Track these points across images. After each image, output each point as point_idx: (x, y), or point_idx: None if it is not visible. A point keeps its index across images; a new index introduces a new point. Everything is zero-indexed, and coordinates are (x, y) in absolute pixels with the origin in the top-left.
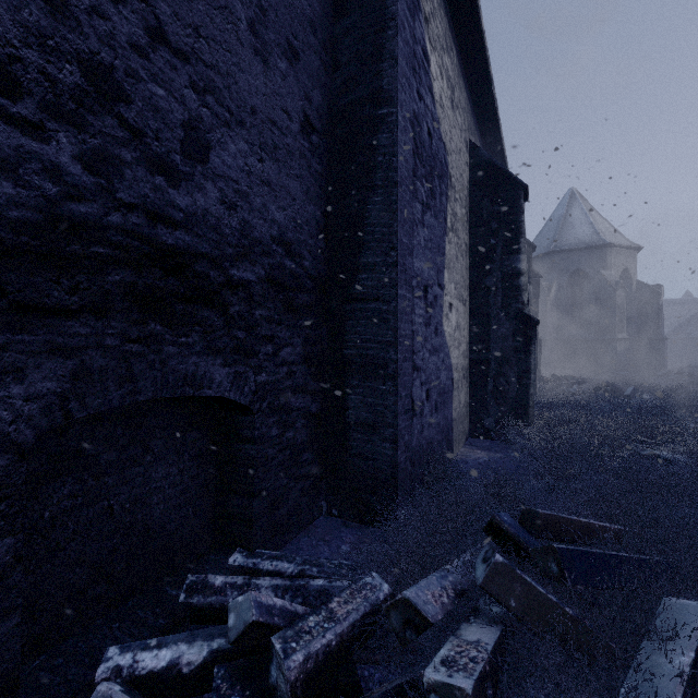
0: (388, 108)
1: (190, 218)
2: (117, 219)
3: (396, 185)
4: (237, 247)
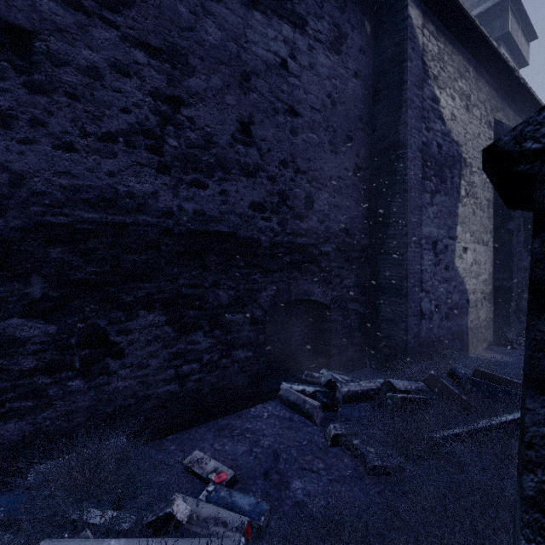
0: (402, 150)
1: (307, 232)
2: (286, 239)
3: (407, 192)
4: (324, 238)
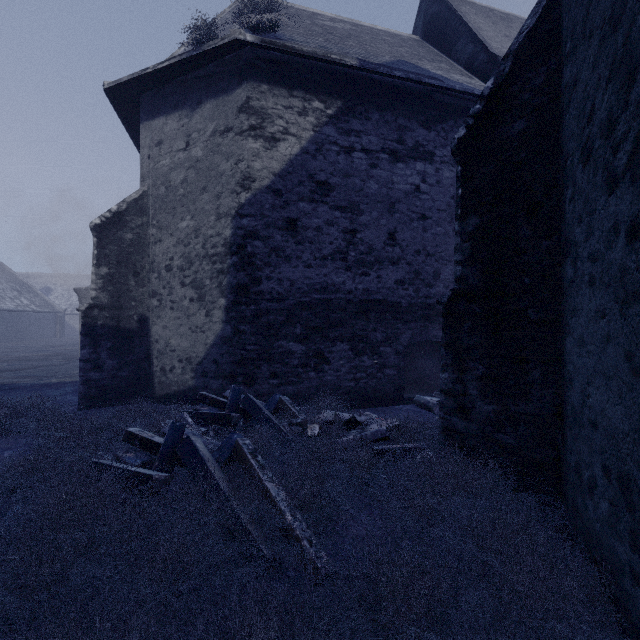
0: None
1: (435, 295)
2: (419, 301)
3: None
4: None
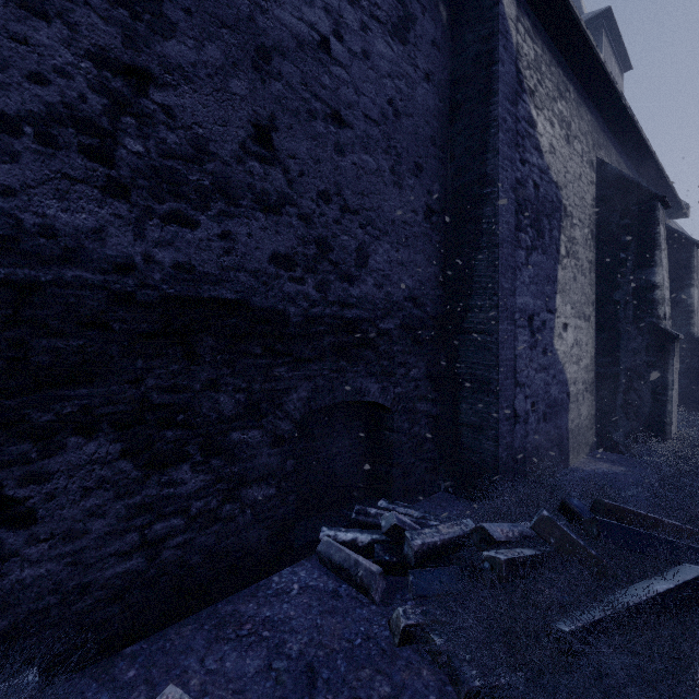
0: (491, 188)
1: (359, 300)
2: (328, 311)
3: (497, 246)
4: (383, 309)
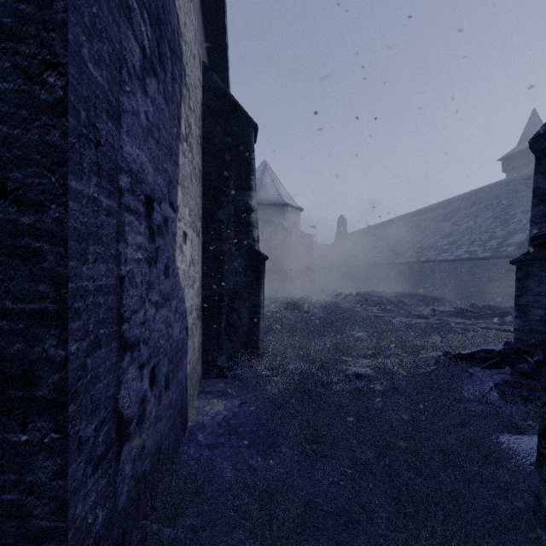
0: None
1: None
2: None
3: None
4: None
